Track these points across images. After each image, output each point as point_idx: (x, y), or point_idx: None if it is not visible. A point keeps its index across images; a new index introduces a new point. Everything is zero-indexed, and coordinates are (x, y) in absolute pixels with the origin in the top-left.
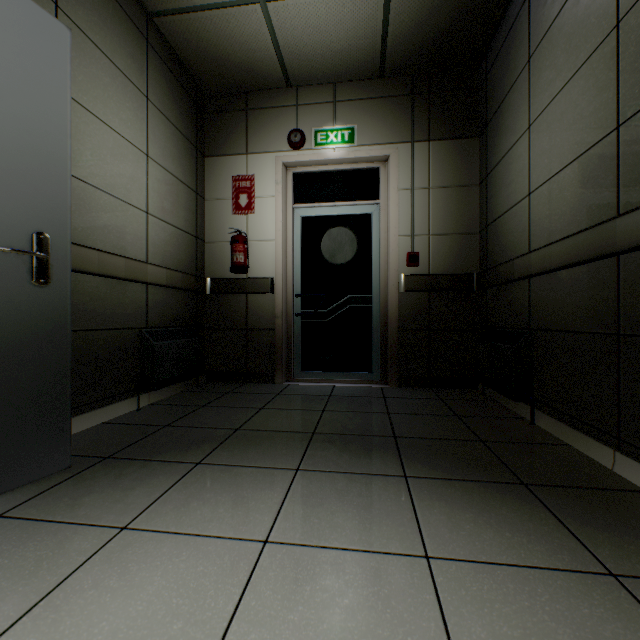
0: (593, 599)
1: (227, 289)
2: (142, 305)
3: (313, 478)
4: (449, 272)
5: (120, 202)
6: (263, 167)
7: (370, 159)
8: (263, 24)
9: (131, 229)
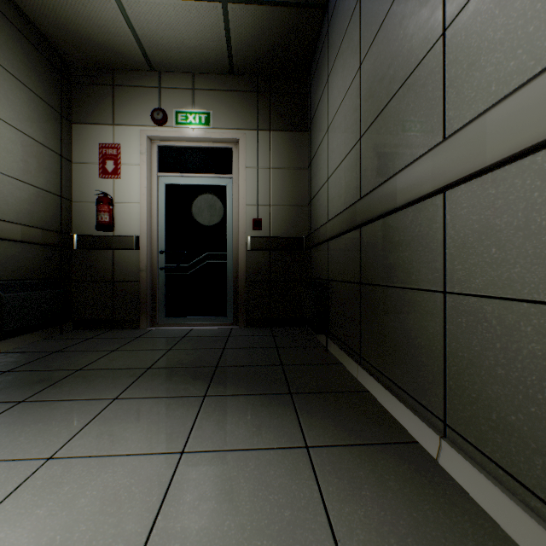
0: (283, 464)
1: (94, 245)
2: None
3: (125, 404)
4: (285, 235)
5: None
6: (129, 138)
7: (224, 140)
8: (119, 13)
9: None
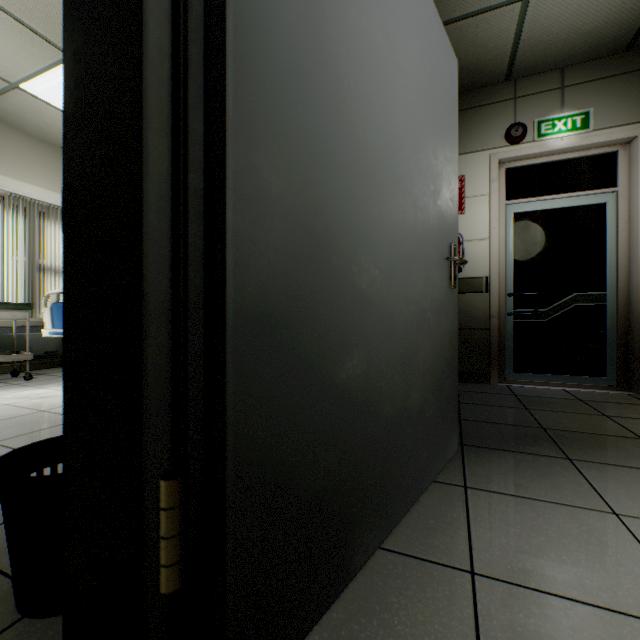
0: None
1: None
2: None
3: None
4: None
5: None
6: (474, 166)
7: (607, 143)
8: (513, 21)
9: None
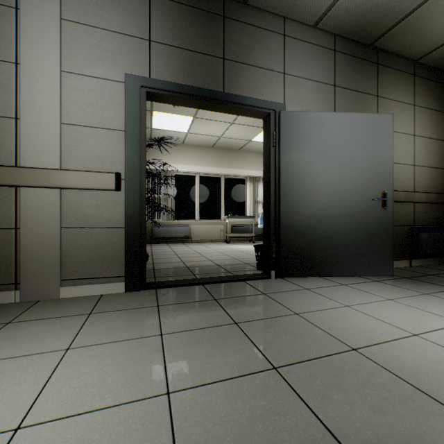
0: None
1: None
2: (410, 214)
3: None
4: None
5: (400, 165)
6: None
7: None
8: None
9: (405, 176)
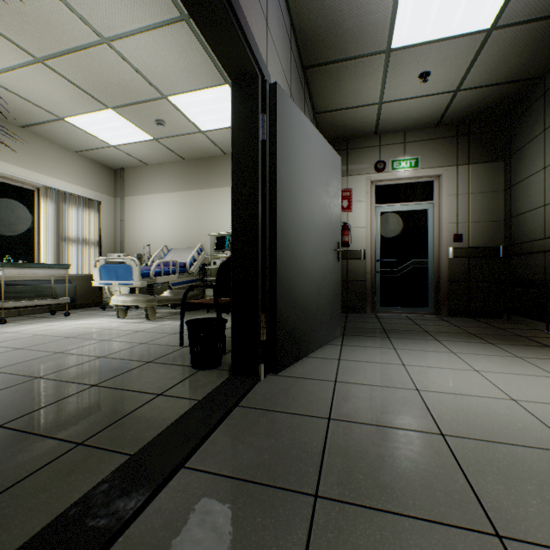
0: None
1: None
2: None
3: (448, 342)
4: (482, 245)
5: None
6: (357, 183)
7: (428, 176)
8: (375, 111)
9: None
